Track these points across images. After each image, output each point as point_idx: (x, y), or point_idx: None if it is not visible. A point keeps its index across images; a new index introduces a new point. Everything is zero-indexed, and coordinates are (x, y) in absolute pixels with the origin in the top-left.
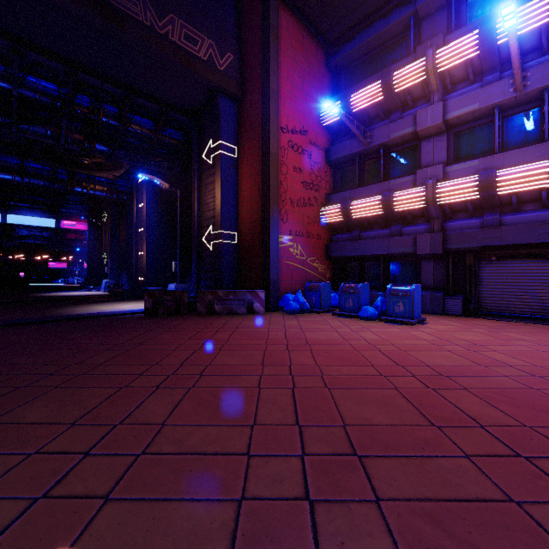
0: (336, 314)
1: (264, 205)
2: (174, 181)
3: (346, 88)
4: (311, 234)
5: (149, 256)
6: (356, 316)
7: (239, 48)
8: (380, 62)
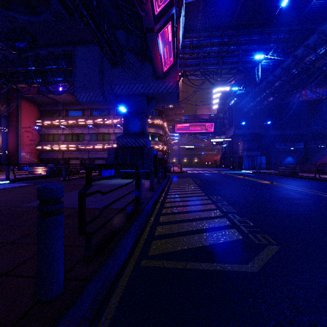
0: None
1: (17, 146)
2: None
3: (44, 115)
4: (33, 152)
5: None
6: None
7: (8, 103)
8: (52, 113)
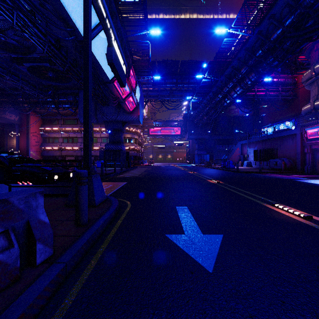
0: None
1: (27, 146)
2: None
3: (46, 123)
4: (37, 151)
5: None
6: None
7: (20, 114)
8: (52, 121)
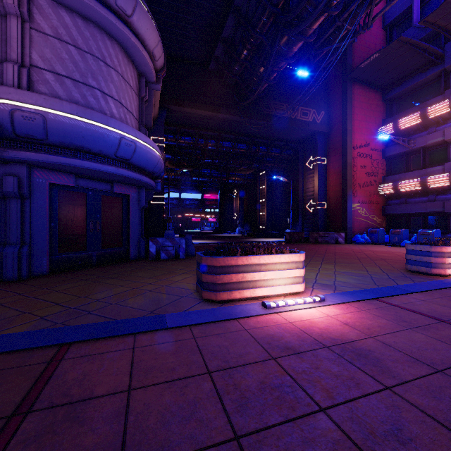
0: (387, 245)
1: (343, 189)
2: (283, 174)
3: (396, 111)
4: (372, 201)
5: (268, 215)
6: (399, 246)
7: (327, 106)
8: (421, 95)
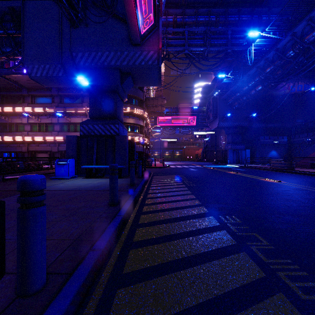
0: None
1: None
2: None
3: (6, 102)
4: None
5: None
6: None
7: None
8: (16, 100)
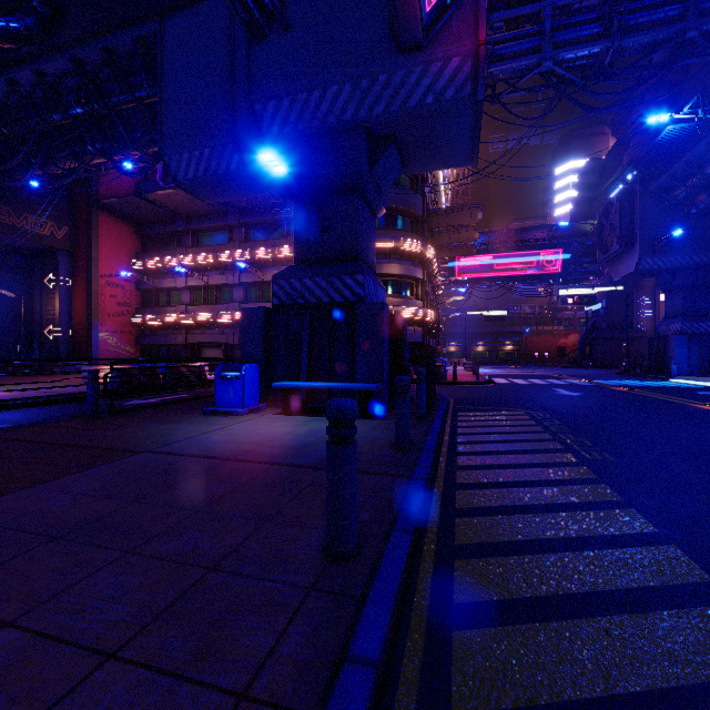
0: None
1: (89, 317)
2: (14, 284)
3: (150, 248)
4: (125, 331)
5: None
6: None
7: (73, 222)
8: (167, 242)
